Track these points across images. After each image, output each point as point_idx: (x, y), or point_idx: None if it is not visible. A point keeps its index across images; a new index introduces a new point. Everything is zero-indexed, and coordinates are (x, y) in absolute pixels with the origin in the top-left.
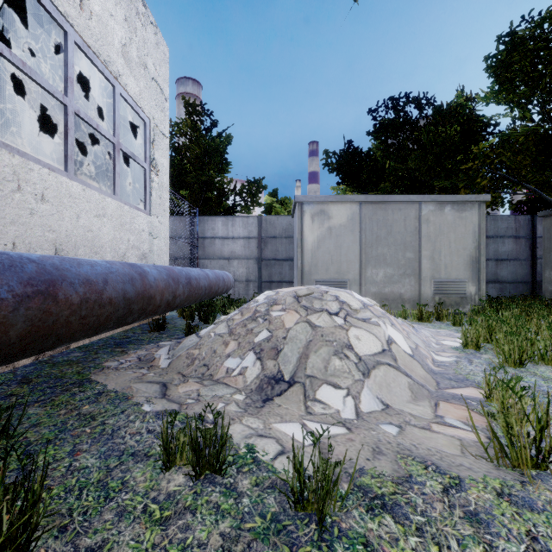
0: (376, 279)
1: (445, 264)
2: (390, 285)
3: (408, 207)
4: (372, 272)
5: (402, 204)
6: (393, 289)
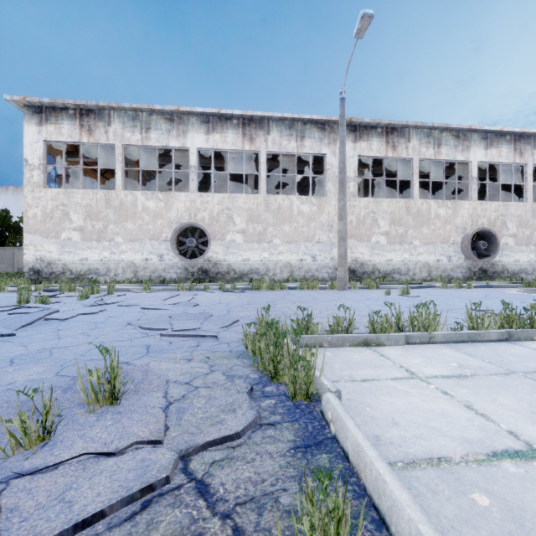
0: (2, 267)
1: (21, 264)
2: (6, 269)
3: (11, 250)
4: (1, 266)
5: (9, 249)
6: (7, 270)
